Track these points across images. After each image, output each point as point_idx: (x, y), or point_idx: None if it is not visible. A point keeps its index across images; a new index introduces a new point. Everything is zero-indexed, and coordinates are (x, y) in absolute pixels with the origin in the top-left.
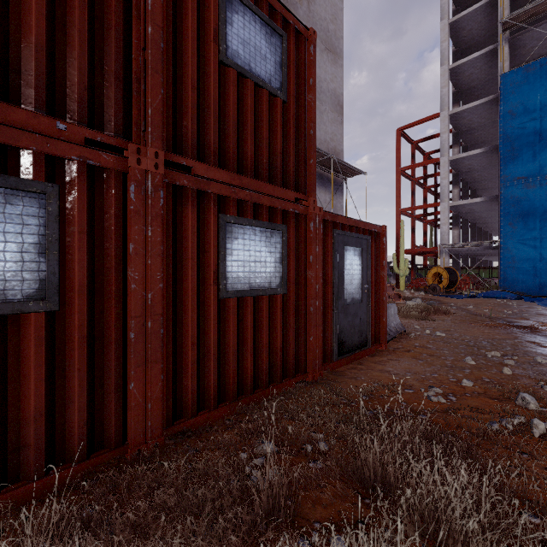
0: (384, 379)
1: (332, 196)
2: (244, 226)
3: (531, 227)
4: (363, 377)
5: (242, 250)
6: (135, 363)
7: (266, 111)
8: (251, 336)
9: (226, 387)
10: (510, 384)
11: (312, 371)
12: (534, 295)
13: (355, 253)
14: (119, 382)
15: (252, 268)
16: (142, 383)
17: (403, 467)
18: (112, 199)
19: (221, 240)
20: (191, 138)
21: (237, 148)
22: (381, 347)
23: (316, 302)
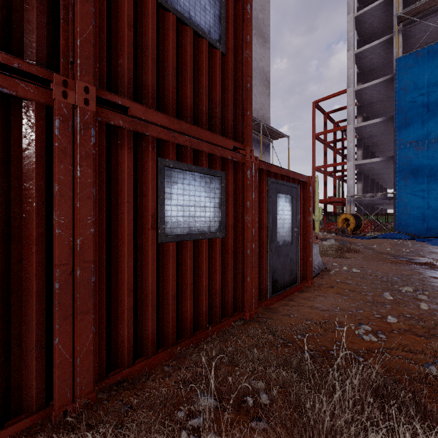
0: (315, 316)
1: (262, 154)
2: (183, 171)
3: (420, 182)
4: (296, 314)
5: (181, 195)
6: (60, 316)
7: (205, 60)
8: (191, 279)
9: (165, 332)
10: (430, 319)
11: (249, 309)
12: (423, 236)
13: (286, 200)
14: (41, 338)
15: (192, 213)
16: (69, 337)
17: (361, 437)
18: (32, 134)
19: (160, 184)
20: (128, 78)
21: (176, 93)
22: (308, 283)
23: (253, 244)
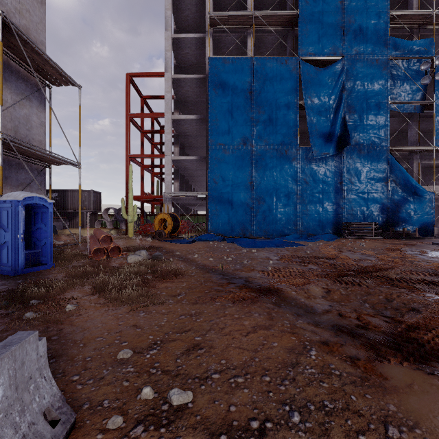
0: None
1: (1, 82)
2: None
3: (227, 184)
4: None
5: None
6: None
7: None
8: None
9: None
10: None
11: None
12: (229, 236)
13: None
14: None
15: None
16: None
17: None
18: None
19: None
20: None
21: None
22: None
23: None
